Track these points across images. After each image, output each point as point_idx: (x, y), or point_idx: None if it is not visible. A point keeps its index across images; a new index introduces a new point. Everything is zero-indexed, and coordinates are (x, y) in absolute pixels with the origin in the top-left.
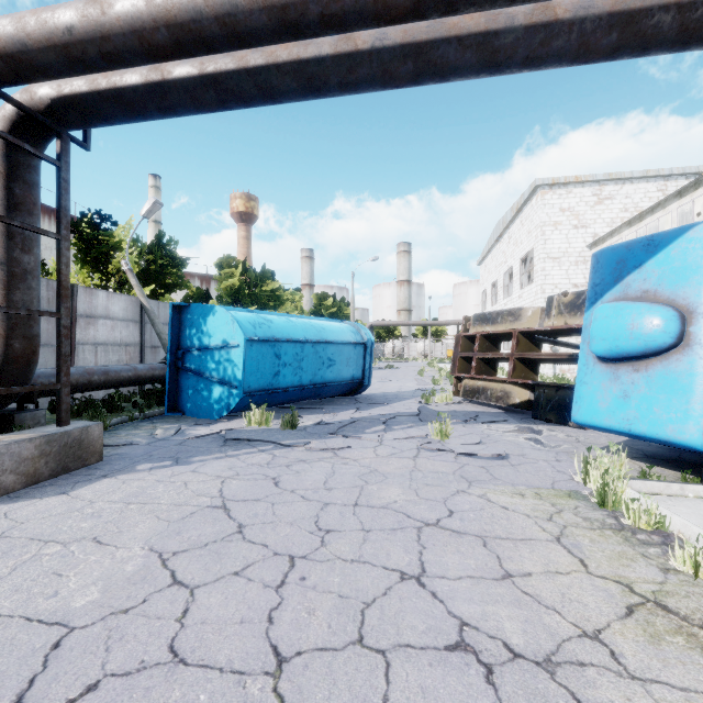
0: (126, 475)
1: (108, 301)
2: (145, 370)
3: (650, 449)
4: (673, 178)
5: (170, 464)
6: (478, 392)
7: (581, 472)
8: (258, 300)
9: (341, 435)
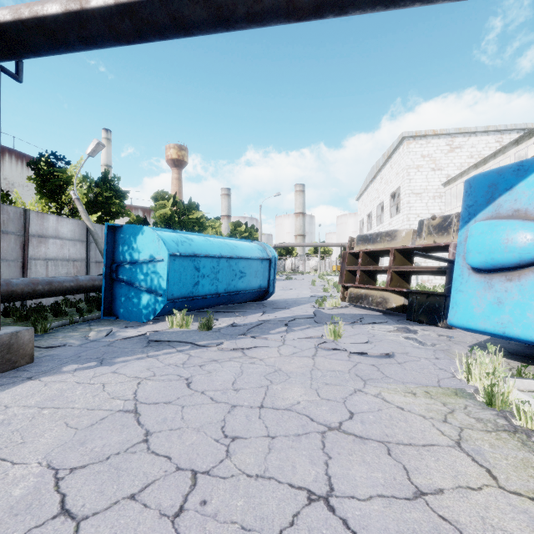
0: (51, 376)
1: (57, 224)
2: (86, 281)
3: (511, 347)
4: (508, 132)
5: (95, 365)
6: (361, 298)
7: (465, 372)
8: (186, 226)
9: (249, 336)
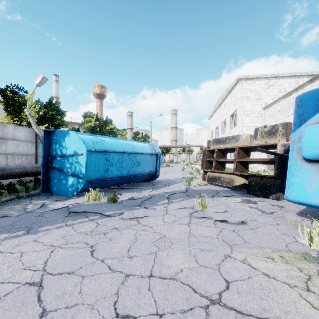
0: None
1: (15, 130)
2: (31, 168)
3: None
4: (302, 77)
5: (22, 233)
6: (216, 179)
7: (308, 239)
8: (104, 133)
9: (142, 207)
